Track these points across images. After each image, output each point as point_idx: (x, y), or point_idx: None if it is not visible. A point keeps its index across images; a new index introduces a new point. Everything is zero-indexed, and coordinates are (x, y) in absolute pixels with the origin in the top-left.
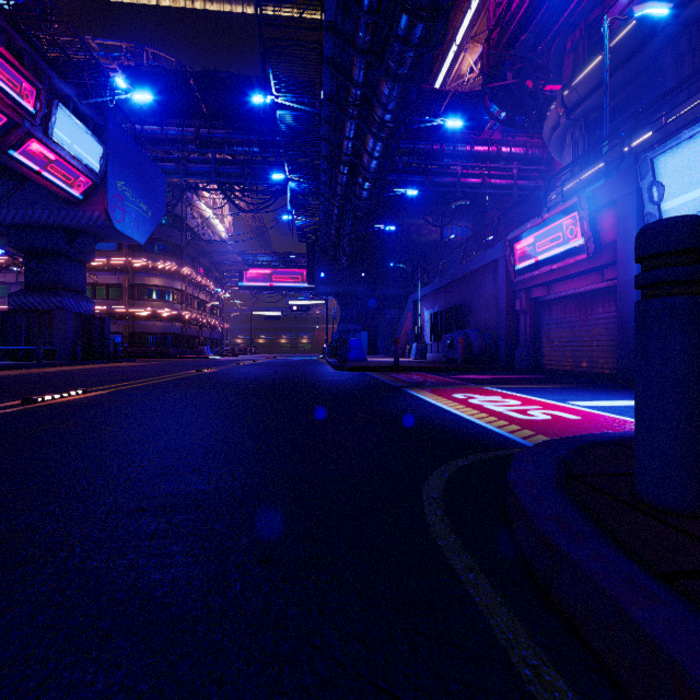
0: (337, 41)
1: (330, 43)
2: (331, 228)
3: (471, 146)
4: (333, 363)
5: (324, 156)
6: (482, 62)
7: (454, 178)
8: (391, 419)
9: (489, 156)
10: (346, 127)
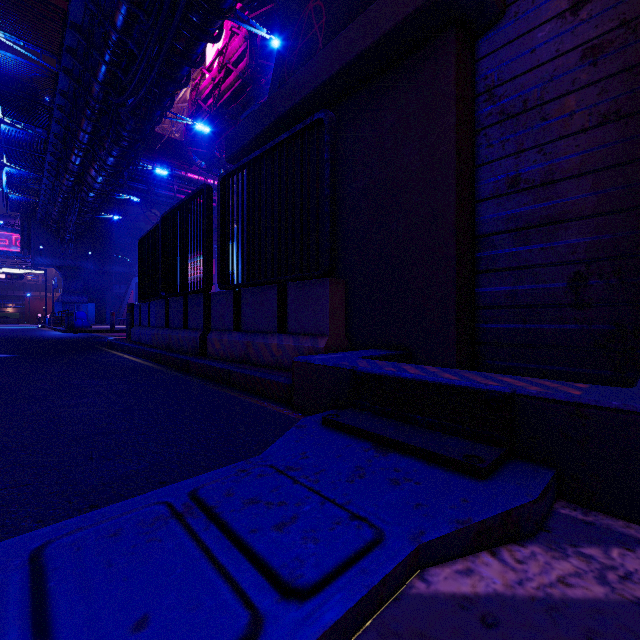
0: (66, 118)
1: (60, 113)
2: (55, 210)
3: (186, 173)
4: (61, 329)
5: (49, 163)
6: (184, 133)
7: (172, 193)
8: (95, 341)
9: (199, 184)
10: (73, 157)
